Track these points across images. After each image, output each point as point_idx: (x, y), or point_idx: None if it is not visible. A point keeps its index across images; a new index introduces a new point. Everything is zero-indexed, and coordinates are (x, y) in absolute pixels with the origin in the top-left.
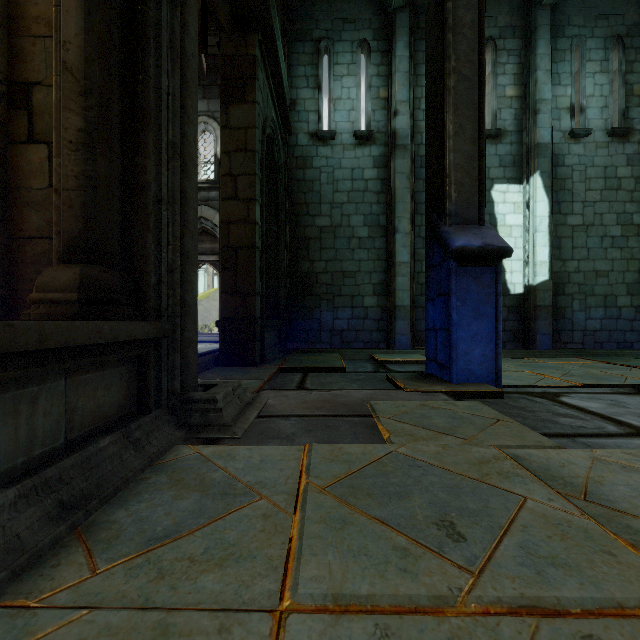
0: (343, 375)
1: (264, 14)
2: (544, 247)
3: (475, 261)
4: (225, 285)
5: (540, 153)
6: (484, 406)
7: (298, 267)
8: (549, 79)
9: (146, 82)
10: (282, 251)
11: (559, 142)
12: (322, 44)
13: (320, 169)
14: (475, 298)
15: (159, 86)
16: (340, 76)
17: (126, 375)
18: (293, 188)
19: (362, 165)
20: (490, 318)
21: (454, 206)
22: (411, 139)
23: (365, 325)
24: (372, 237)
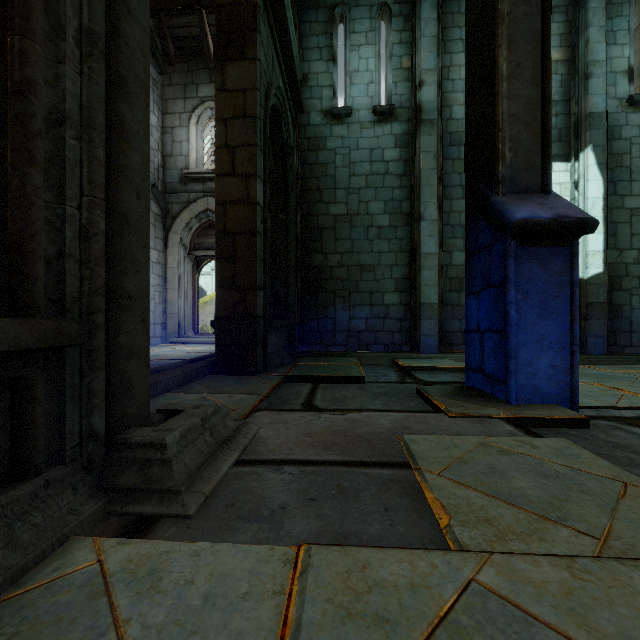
0: (362, 387)
1: None
2: (597, 234)
3: (542, 239)
4: (220, 278)
5: (592, 124)
6: (580, 449)
7: (310, 260)
8: (603, 37)
9: None
10: (292, 242)
11: (615, 111)
12: (337, 10)
13: (335, 151)
14: (541, 289)
15: None
16: (357, 46)
17: None
18: (305, 173)
19: (382, 145)
20: (562, 316)
21: (509, 169)
22: (439, 113)
23: (386, 325)
24: (393, 226)
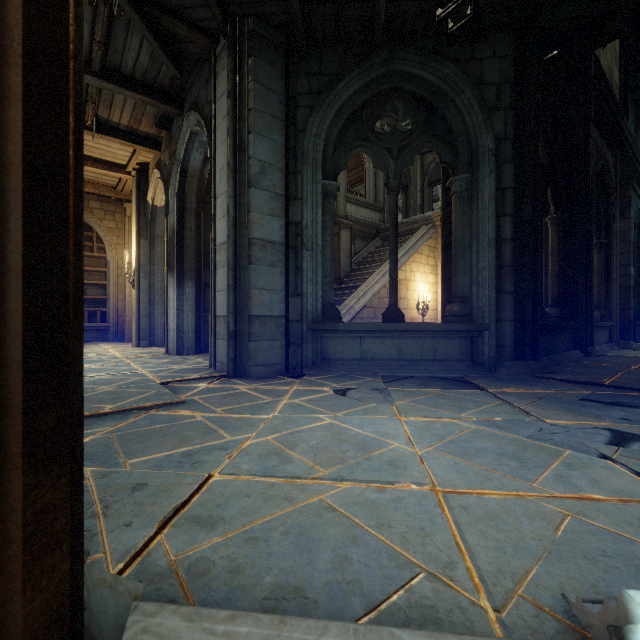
0: None
1: (636, 175)
2: None
3: None
4: None
5: None
6: None
7: None
8: None
9: (611, 268)
10: None
11: None
12: None
13: None
14: None
15: (613, 266)
16: None
17: (608, 333)
18: None
19: None
20: None
21: None
22: None
23: None
24: None
